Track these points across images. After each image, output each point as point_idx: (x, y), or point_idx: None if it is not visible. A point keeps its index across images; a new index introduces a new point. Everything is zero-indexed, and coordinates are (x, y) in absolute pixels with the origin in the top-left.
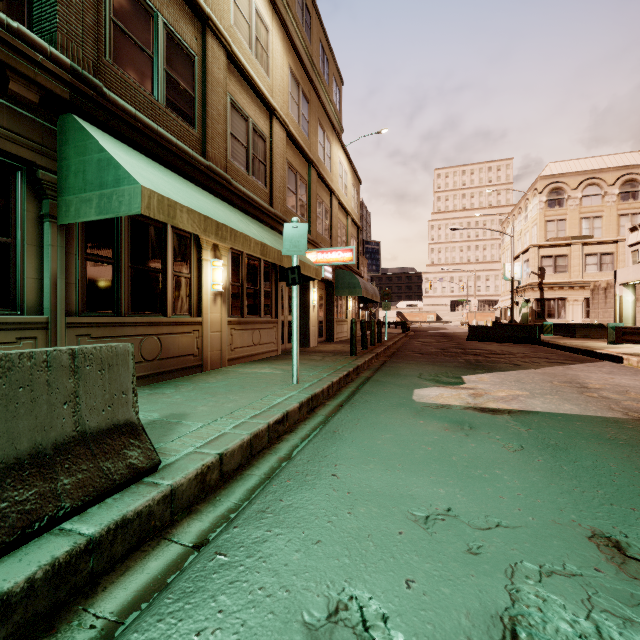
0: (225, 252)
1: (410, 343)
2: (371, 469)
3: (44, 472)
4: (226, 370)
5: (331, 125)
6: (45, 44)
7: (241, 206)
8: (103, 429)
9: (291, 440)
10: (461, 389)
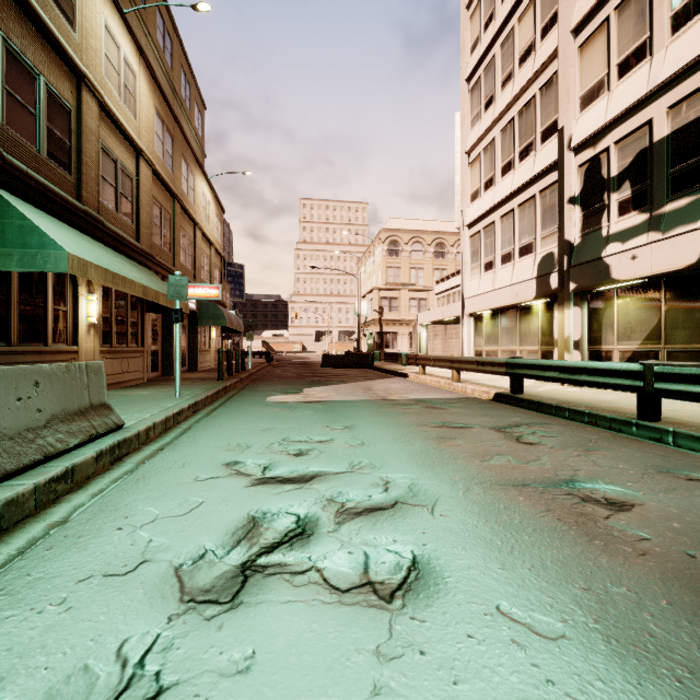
0: (98, 287)
1: (272, 371)
2: (239, 423)
3: (85, 418)
4: None
5: (195, 158)
6: None
7: (113, 244)
8: (97, 405)
9: (188, 423)
10: (299, 395)
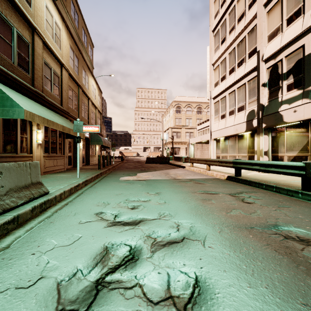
0: (42, 126)
1: (123, 165)
2: (105, 191)
3: (28, 190)
4: (44, 176)
5: (88, 68)
6: None
7: (49, 107)
8: (35, 183)
9: (81, 190)
10: (135, 176)
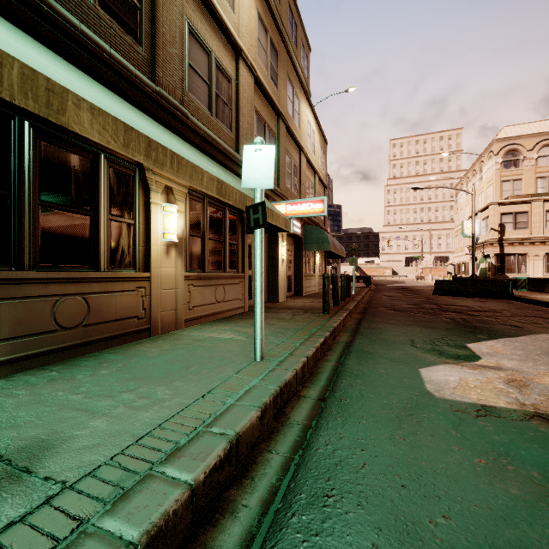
0: (181, 197)
1: (378, 297)
2: None
3: None
4: (179, 334)
5: (300, 82)
6: None
7: (201, 146)
8: None
9: (240, 510)
10: (484, 369)
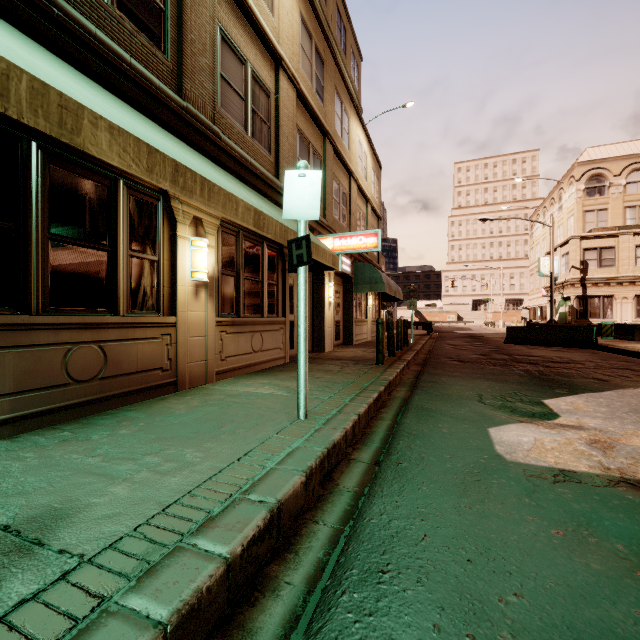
0: (212, 230)
1: (440, 346)
2: None
3: None
4: (210, 388)
5: (349, 96)
6: None
7: (235, 171)
8: None
9: (283, 588)
10: (563, 429)
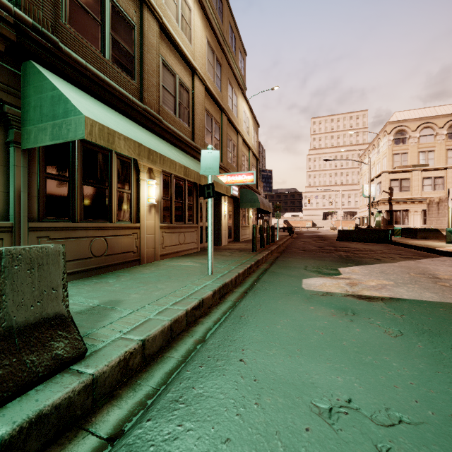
0: (158, 174)
1: (295, 242)
2: (274, 354)
3: None
4: (158, 263)
5: (237, 83)
6: (10, 4)
7: (170, 140)
8: (31, 323)
9: (205, 323)
10: (339, 279)
